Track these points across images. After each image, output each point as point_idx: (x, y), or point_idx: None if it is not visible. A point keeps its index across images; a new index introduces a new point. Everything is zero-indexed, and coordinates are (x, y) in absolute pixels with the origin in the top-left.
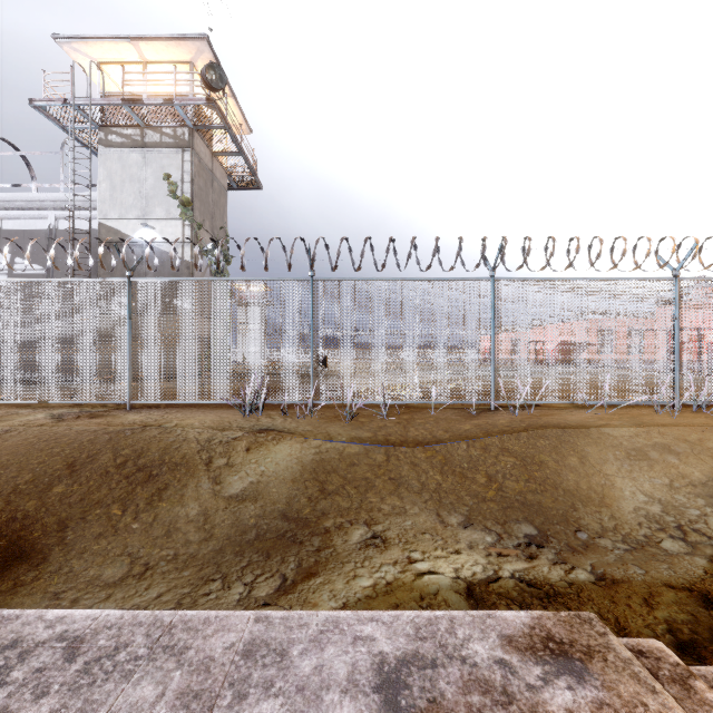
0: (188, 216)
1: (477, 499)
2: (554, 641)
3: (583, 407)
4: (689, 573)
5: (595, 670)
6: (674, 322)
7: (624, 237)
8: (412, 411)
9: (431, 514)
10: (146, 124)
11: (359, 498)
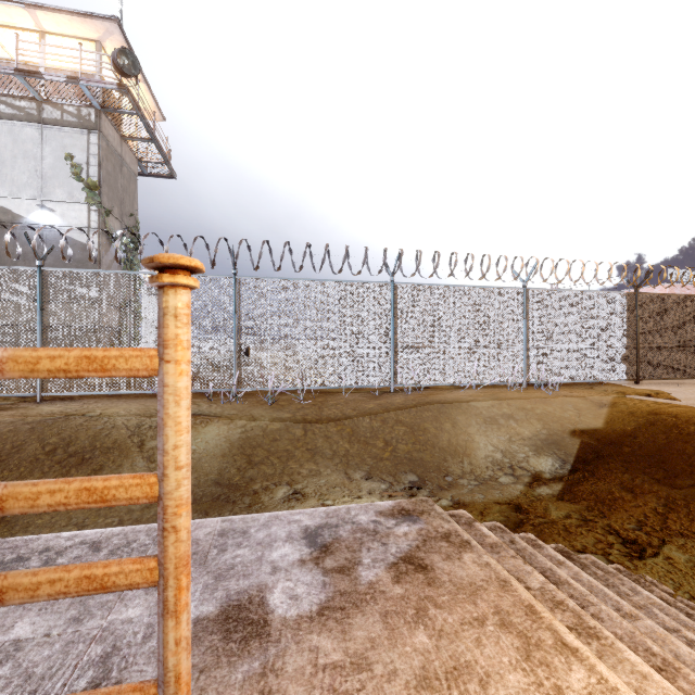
0: (95, 201)
1: (376, 460)
2: (405, 510)
3: (461, 388)
4: (511, 494)
5: (423, 518)
6: (523, 321)
7: (489, 255)
8: (326, 395)
9: (341, 473)
10: (44, 98)
11: (281, 466)
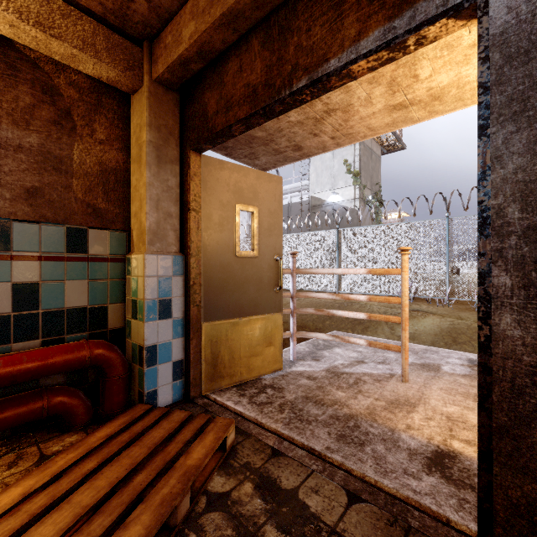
0: (358, 182)
1: None
2: None
3: None
4: None
5: None
6: None
7: None
8: None
9: None
10: None
11: None
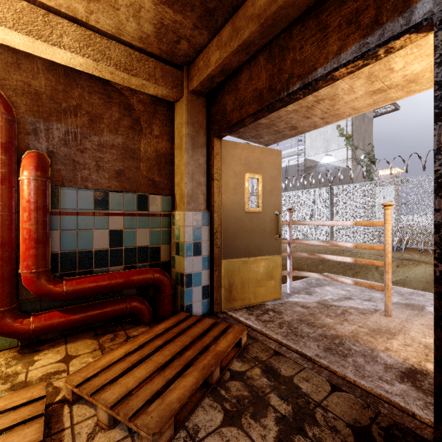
0: (350, 144)
1: None
2: None
3: None
4: None
5: None
6: None
7: None
8: None
9: None
10: None
11: None
